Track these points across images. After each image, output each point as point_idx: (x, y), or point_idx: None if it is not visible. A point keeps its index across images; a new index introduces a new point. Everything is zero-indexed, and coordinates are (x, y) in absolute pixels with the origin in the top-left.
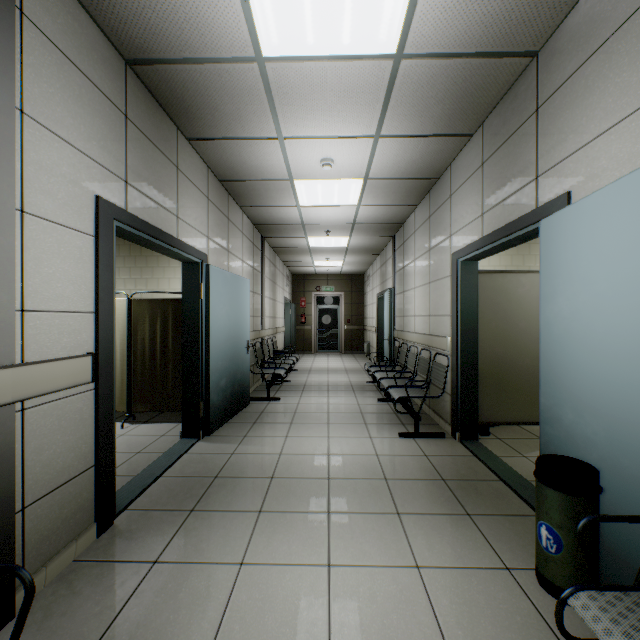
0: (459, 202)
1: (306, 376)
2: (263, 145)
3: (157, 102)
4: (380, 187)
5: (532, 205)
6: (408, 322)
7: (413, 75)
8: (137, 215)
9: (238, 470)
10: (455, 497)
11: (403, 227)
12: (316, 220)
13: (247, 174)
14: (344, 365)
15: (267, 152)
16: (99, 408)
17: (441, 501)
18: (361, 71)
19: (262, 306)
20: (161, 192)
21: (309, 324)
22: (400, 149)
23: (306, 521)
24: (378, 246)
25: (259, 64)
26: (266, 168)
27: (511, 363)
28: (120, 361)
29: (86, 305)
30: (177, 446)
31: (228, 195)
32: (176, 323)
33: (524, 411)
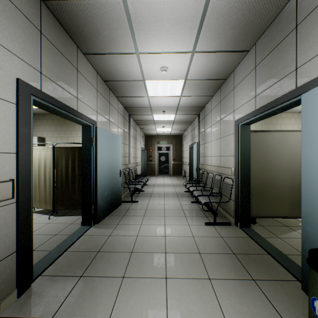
0: (239, 91)
1: (152, 188)
2: (127, 58)
3: (63, 28)
4: (193, 85)
5: (292, 86)
6: (207, 160)
7: (217, 8)
8: (49, 94)
9: (112, 247)
10: (243, 266)
11: (204, 109)
12: (157, 105)
13: (119, 77)
14: (172, 182)
15: (130, 62)
16: (19, 214)
17: (235, 269)
18: (186, 5)
19: (129, 151)
20: (66, 82)
21: (154, 161)
22: (206, 60)
23: (152, 285)
24: (190, 120)
25: (123, 0)
26: (129, 73)
27: (269, 183)
28: (49, 181)
29: (9, 148)
30: (78, 231)
31: (109, 90)
32: (80, 160)
33: (276, 210)
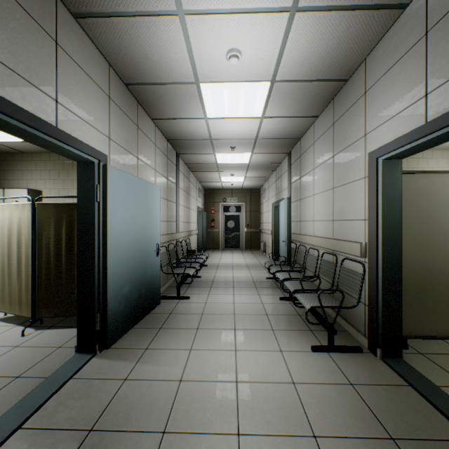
0: (380, 94)
1: (214, 272)
2: (162, 26)
3: None
4: (286, 93)
5: None
6: (306, 226)
7: None
8: None
9: (123, 414)
10: None
11: (300, 142)
12: (222, 135)
13: (151, 75)
14: (245, 261)
15: (168, 39)
16: None
17: None
18: None
19: (176, 212)
20: (21, 59)
21: (217, 227)
22: (316, 33)
23: None
24: (274, 162)
25: None
26: (170, 65)
27: (435, 272)
28: (25, 266)
29: None
30: (65, 367)
31: (137, 104)
32: None
33: None
